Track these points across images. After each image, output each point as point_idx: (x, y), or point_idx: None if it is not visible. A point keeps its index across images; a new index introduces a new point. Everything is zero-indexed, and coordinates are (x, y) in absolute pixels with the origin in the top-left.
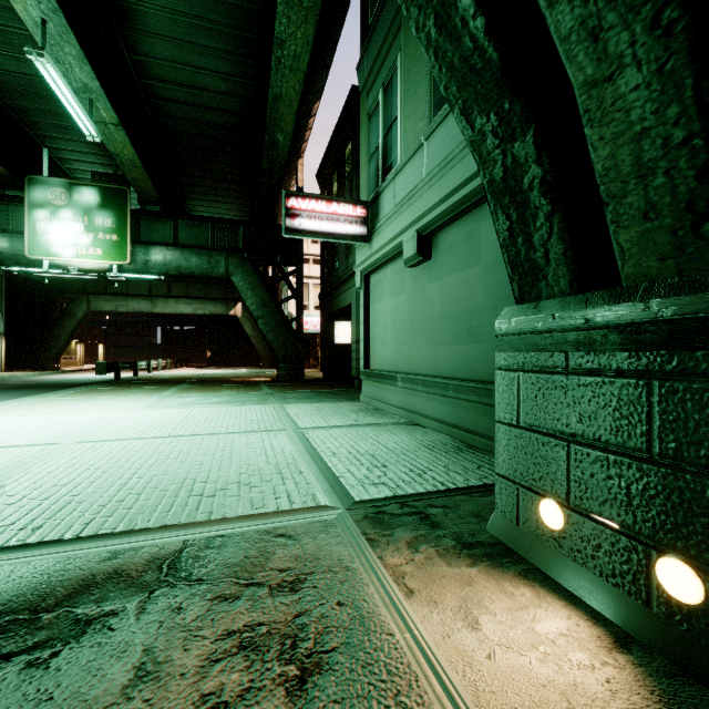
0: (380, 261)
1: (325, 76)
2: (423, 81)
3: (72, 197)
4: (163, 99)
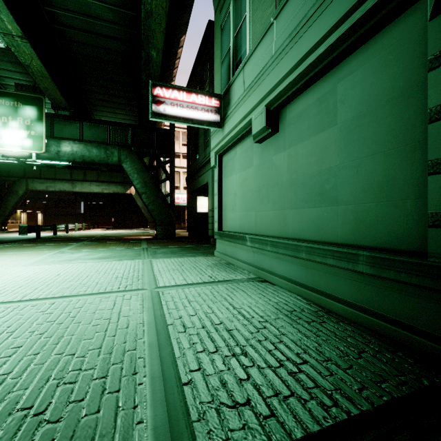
0: (231, 142)
1: (188, 14)
2: None
3: None
4: (65, 25)
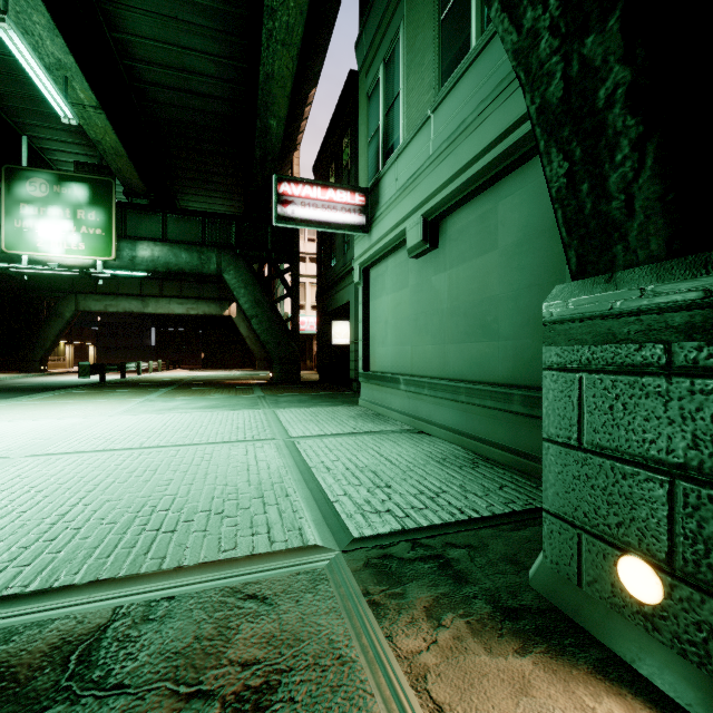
0: (380, 253)
1: (321, 61)
2: (430, 47)
3: (53, 189)
4: (148, 83)
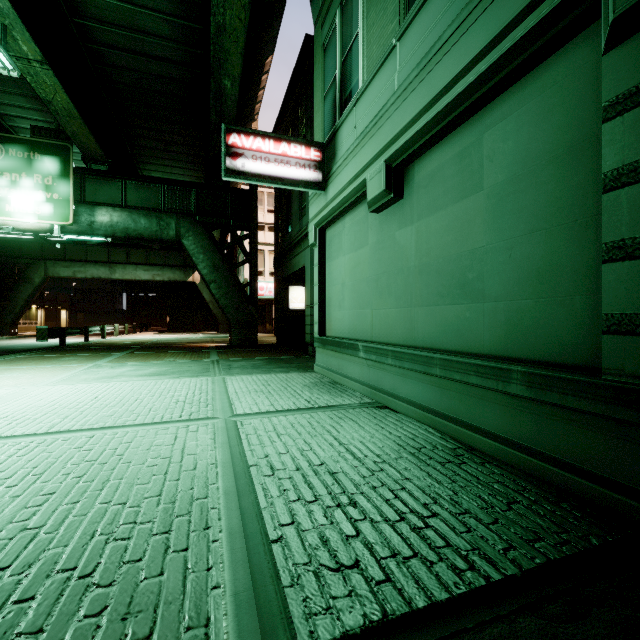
0: (337, 210)
1: (277, 26)
2: None
3: (8, 152)
4: (102, 44)
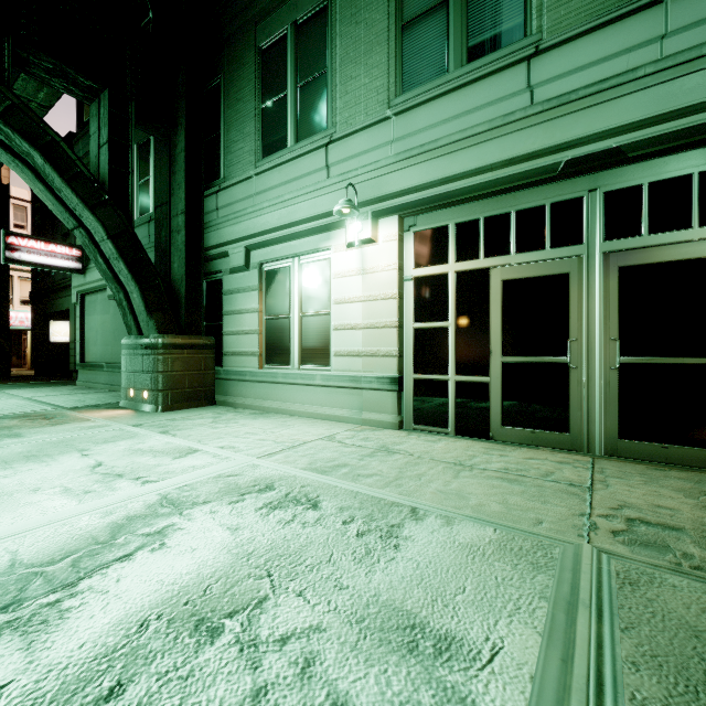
0: (92, 290)
1: None
2: None
3: None
4: None
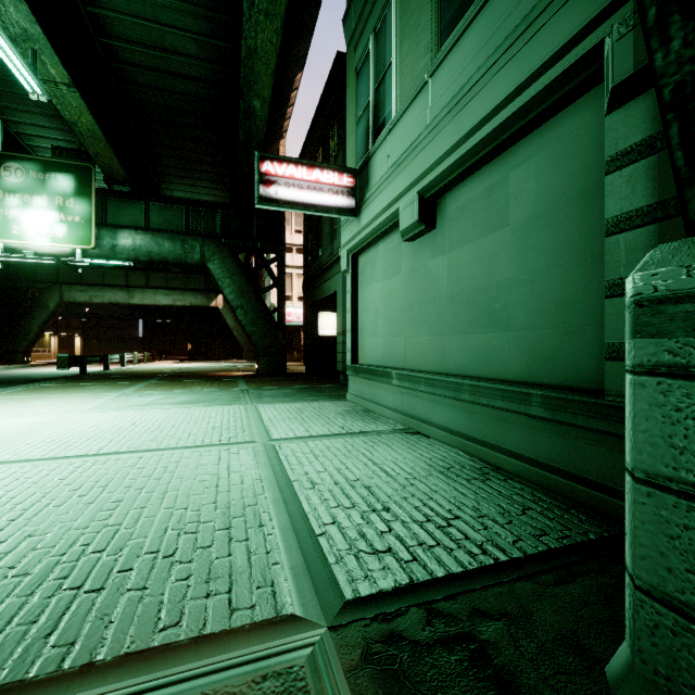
0: (370, 238)
1: (307, 42)
2: (426, 6)
3: (29, 174)
4: (127, 63)
